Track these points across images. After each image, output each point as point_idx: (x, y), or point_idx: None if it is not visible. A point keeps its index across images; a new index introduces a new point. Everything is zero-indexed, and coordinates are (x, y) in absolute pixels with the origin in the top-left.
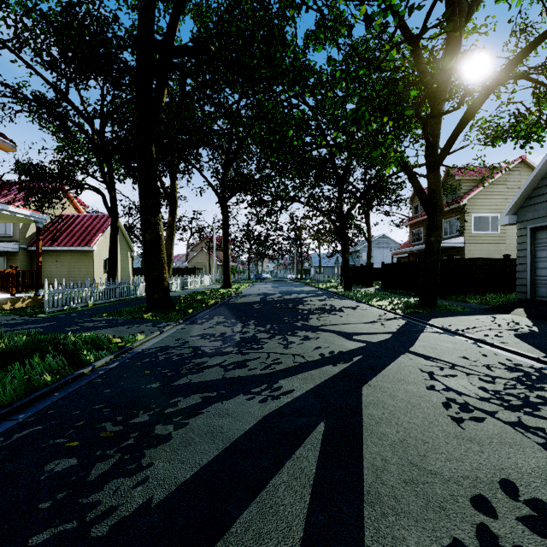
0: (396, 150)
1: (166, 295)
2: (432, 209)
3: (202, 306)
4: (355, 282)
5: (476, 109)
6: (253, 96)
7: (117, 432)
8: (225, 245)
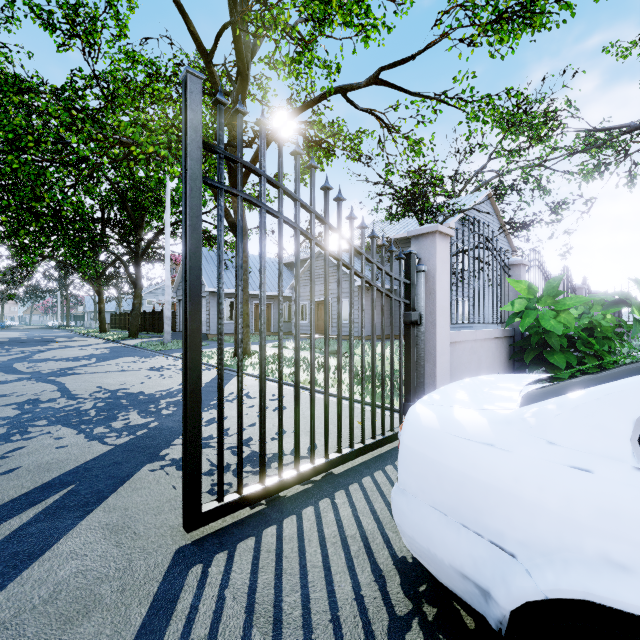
0: (114, 253)
1: None
2: (136, 286)
3: None
4: (121, 327)
5: (150, 244)
6: (5, 207)
7: None
8: None
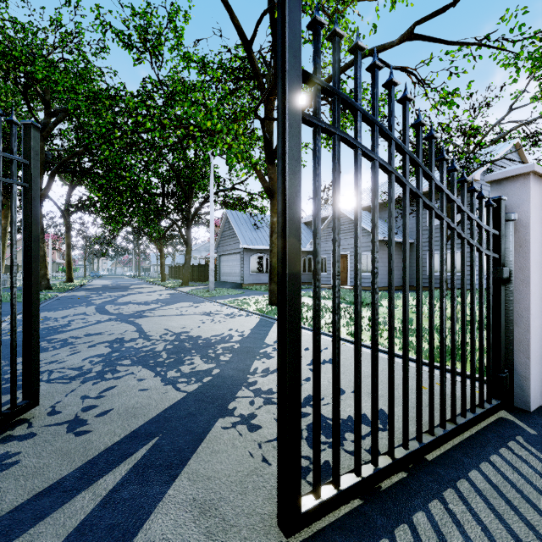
0: (172, 219)
1: (48, 282)
2: (187, 245)
3: (66, 289)
4: (176, 277)
5: (198, 211)
6: (100, 188)
7: (80, 298)
8: (68, 250)
